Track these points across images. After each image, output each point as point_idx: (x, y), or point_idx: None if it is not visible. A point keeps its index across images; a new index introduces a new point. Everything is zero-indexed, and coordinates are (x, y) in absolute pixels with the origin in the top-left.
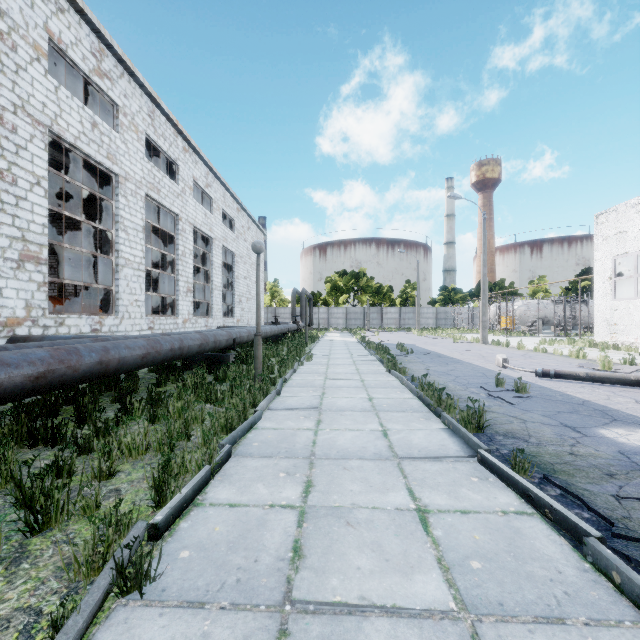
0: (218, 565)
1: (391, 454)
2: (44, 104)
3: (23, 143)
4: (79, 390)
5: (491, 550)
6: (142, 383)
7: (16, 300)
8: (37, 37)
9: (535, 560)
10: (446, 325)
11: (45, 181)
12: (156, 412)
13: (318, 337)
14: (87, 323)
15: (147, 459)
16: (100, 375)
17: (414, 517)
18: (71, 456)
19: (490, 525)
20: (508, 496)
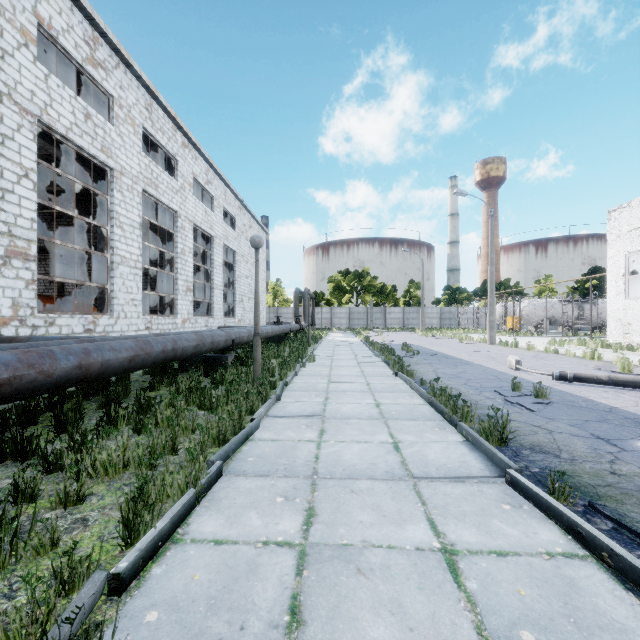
0: (193, 635)
1: (405, 473)
2: (33, 92)
3: (9, 133)
4: (66, 394)
5: (544, 613)
6: (135, 386)
7: (2, 298)
8: (25, 22)
9: (604, 630)
10: (450, 325)
11: (34, 173)
12: (143, 421)
13: (321, 337)
14: (80, 323)
15: (125, 479)
16: (80, 380)
17: (440, 561)
18: (35, 477)
19: (536, 574)
20: (550, 531)
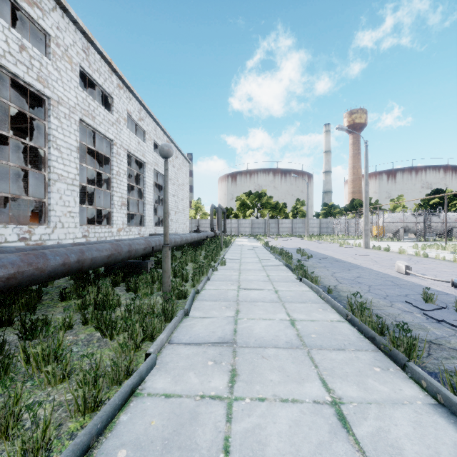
0: None
1: None
2: None
3: None
4: None
5: None
6: (52, 294)
7: None
8: None
9: None
10: (327, 232)
11: None
12: (2, 362)
13: (230, 242)
14: (14, 232)
15: None
16: None
17: None
18: None
19: None
20: None
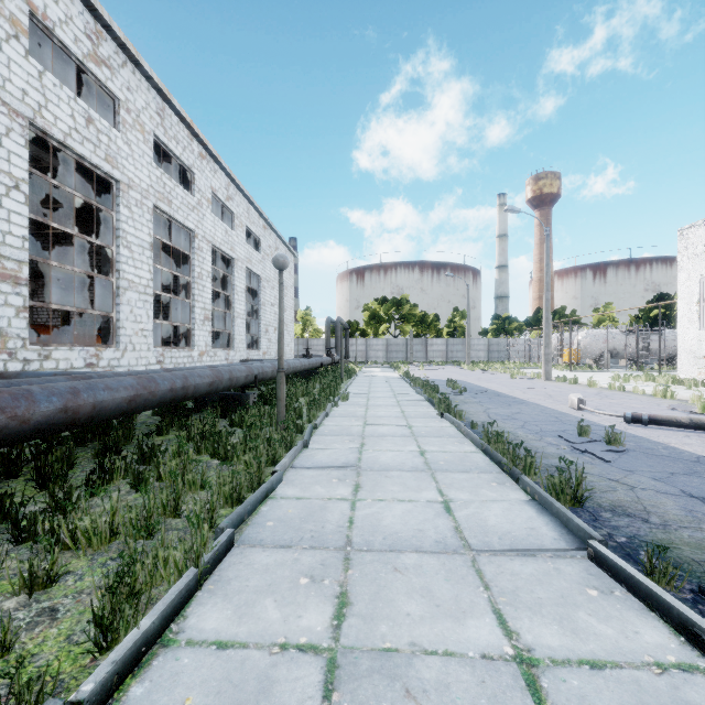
0: None
1: (460, 543)
2: (24, 91)
3: None
4: (58, 440)
5: None
6: (141, 429)
7: None
8: (15, 10)
9: None
10: (499, 358)
11: (26, 185)
12: (142, 474)
13: (355, 372)
14: (80, 356)
15: (112, 551)
16: (65, 426)
17: (515, 677)
18: None
19: (647, 698)
20: (656, 629)
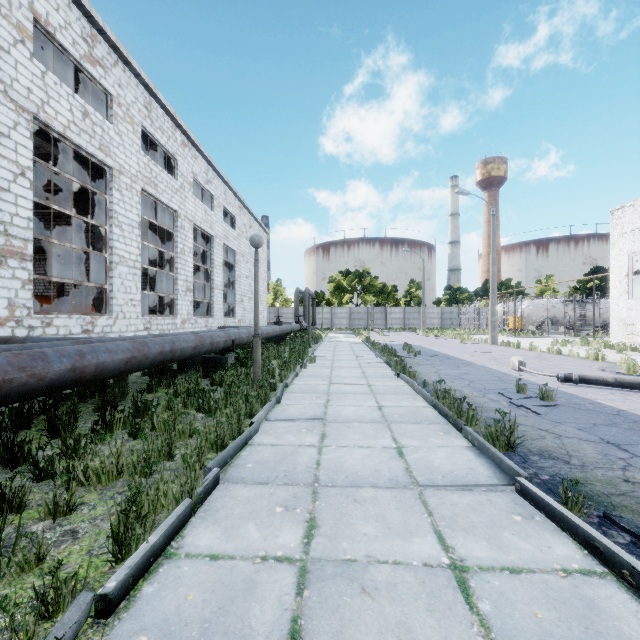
0: None
1: (410, 480)
2: (29, 90)
3: (5, 130)
4: (62, 396)
5: (564, 639)
6: (133, 388)
7: None
8: (21, 18)
9: None
10: (451, 325)
11: (30, 172)
12: (139, 425)
13: (321, 337)
14: (78, 323)
15: (118, 487)
16: (73, 383)
17: (449, 579)
18: (24, 485)
19: (552, 593)
20: (565, 545)
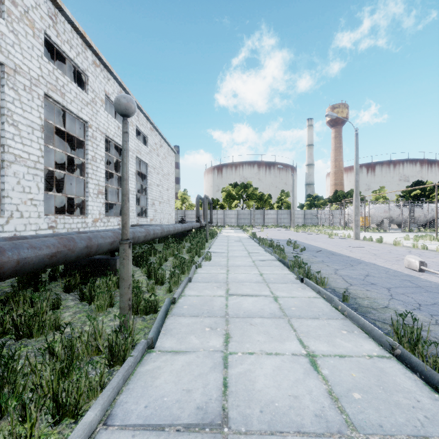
0: None
1: None
2: None
3: None
4: None
5: None
6: None
7: None
8: None
9: None
10: (311, 223)
11: None
12: None
13: (216, 233)
14: None
15: None
16: None
17: None
18: None
19: None
20: None
